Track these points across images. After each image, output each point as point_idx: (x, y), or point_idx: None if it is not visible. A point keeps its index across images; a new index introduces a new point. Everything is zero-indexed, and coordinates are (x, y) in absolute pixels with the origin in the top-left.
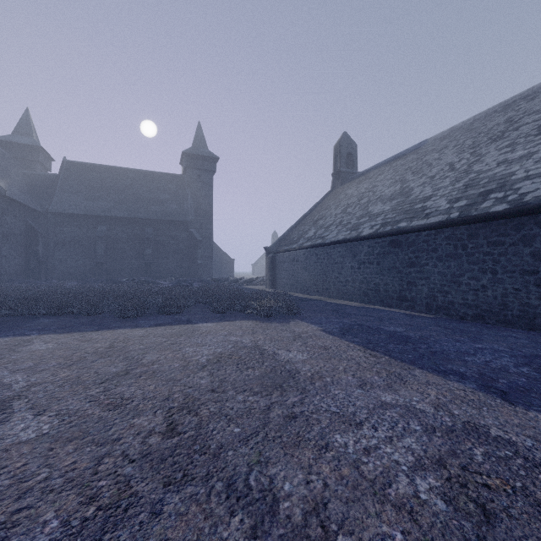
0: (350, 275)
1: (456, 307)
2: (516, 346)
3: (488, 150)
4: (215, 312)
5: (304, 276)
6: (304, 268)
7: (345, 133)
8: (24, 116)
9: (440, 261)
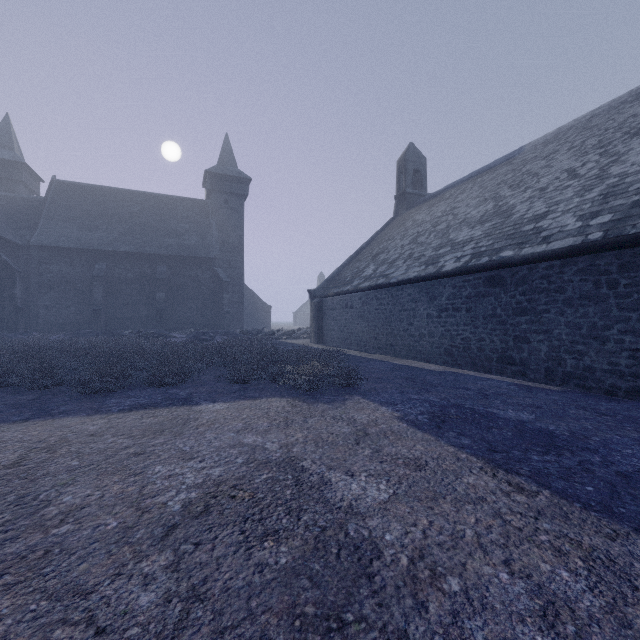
0: (426, 327)
1: (599, 375)
2: None
3: (628, 146)
4: (232, 382)
5: (361, 328)
6: (361, 317)
7: (411, 144)
8: (2, 123)
9: (570, 306)
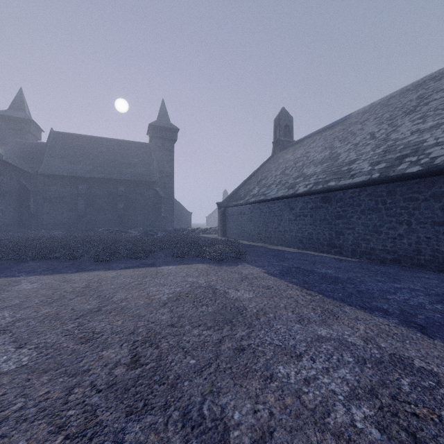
0: (288, 226)
1: (377, 252)
2: (429, 285)
3: (403, 121)
4: (175, 256)
5: (250, 227)
6: (250, 220)
7: (283, 108)
8: (18, 94)
9: (364, 214)
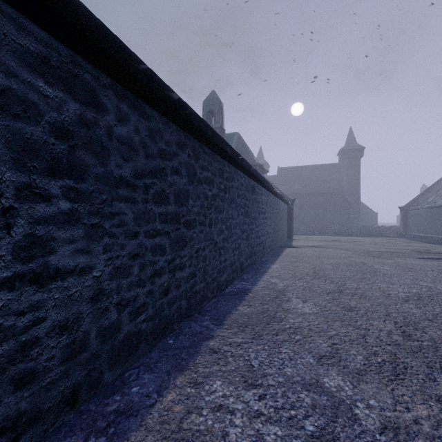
0: None
1: None
2: None
3: None
4: (367, 235)
5: (424, 224)
6: (424, 219)
7: None
8: (259, 150)
9: None
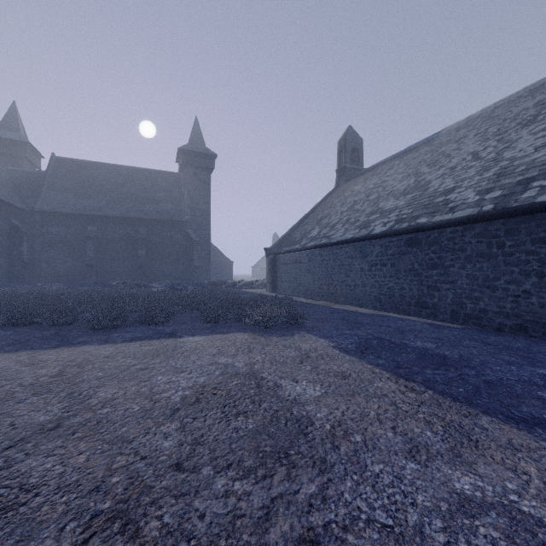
0: (359, 279)
1: (490, 316)
2: None
3: (519, 135)
4: (205, 322)
5: (308, 279)
6: (308, 270)
7: (350, 127)
8: (10, 109)
9: (470, 262)
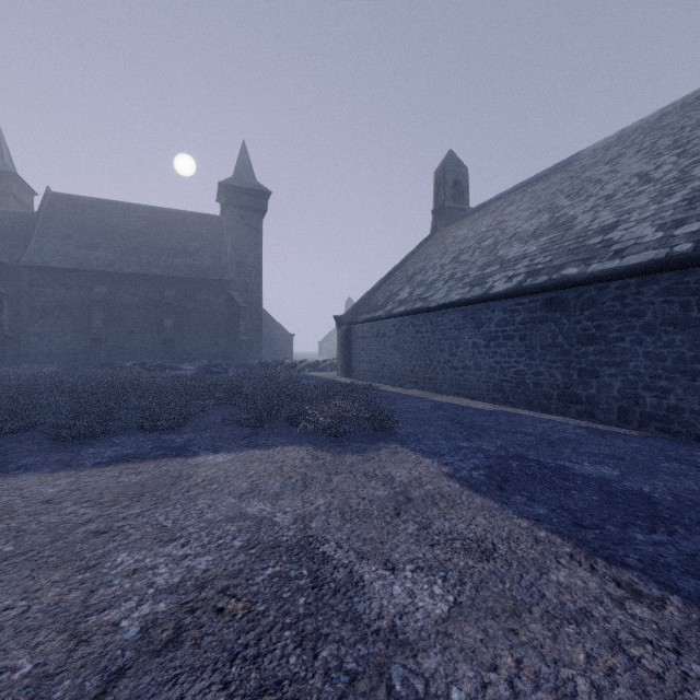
0: (471, 358)
1: (687, 418)
2: None
3: None
4: (241, 426)
5: (395, 359)
6: (395, 346)
7: (451, 151)
8: None
9: (651, 333)
